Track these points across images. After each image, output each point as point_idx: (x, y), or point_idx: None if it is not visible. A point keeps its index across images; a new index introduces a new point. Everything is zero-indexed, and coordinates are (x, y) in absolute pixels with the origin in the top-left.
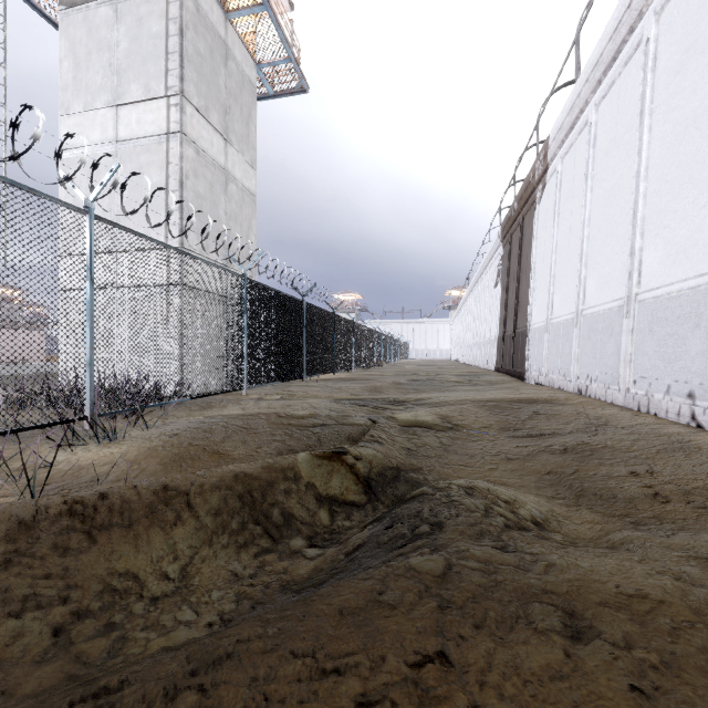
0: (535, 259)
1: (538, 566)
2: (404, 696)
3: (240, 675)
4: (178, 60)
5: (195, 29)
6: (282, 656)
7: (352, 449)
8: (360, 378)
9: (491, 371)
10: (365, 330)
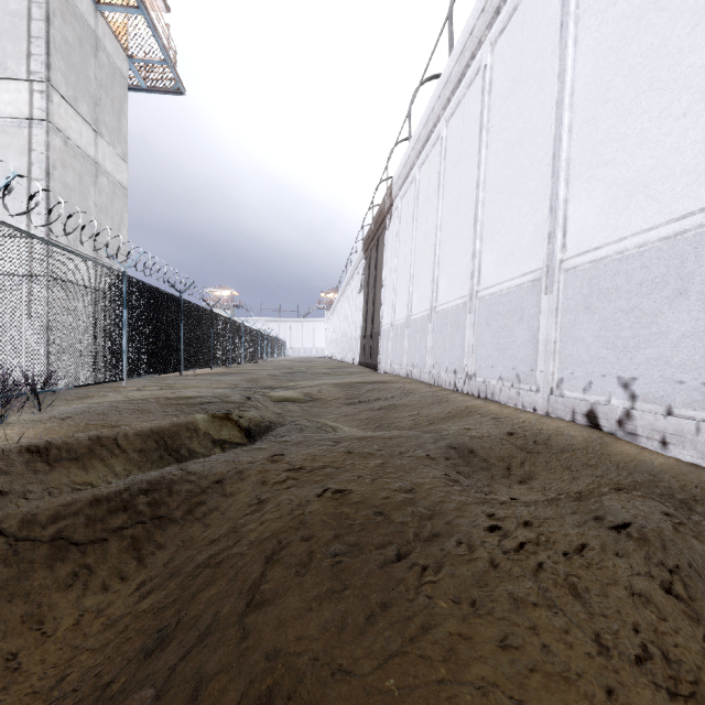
0: (386, 273)
1: (331, 435)
2: (266, 461)
3: (198, 465)
4: (44, 46)
5: (63, 17)
6: (214, 461)
7: (236, 411)
8: (237, 372)
9: (356, 365)
10: (242, 327)
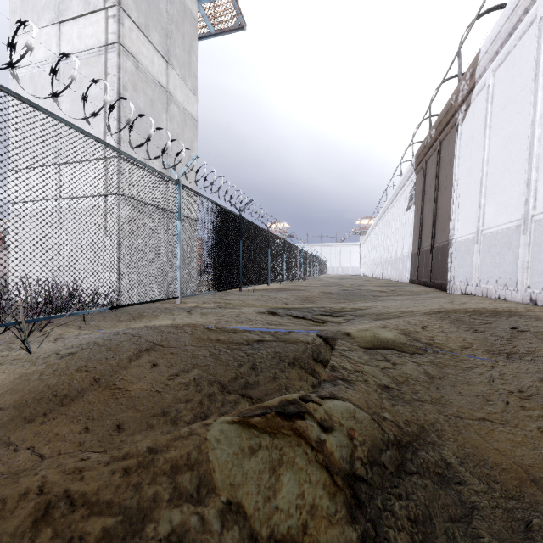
0: (458, 176)
1: None
2: None
3: None
4: None
5: None
6: None
7: (313, 407)
8: (291, 289)
9: (405, 283)
10: (294, 248)
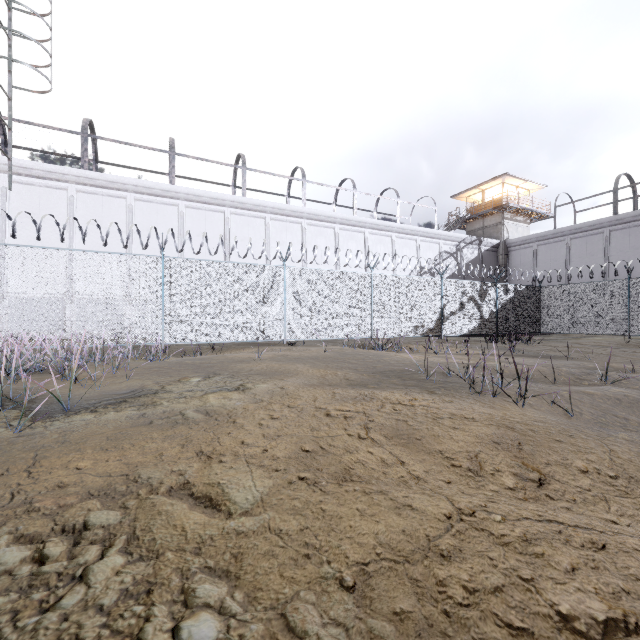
0: None
1: None
2: None
3: None
4: None
5: None
6: None
7: None
8: None
9: None
10: None
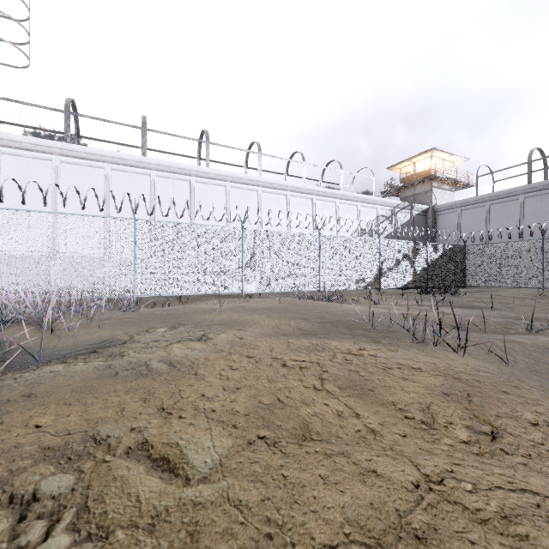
0: None
1: None
2: None
3: None
4: None
5: None
6: None
7: None
8: None
9: None
10: None
